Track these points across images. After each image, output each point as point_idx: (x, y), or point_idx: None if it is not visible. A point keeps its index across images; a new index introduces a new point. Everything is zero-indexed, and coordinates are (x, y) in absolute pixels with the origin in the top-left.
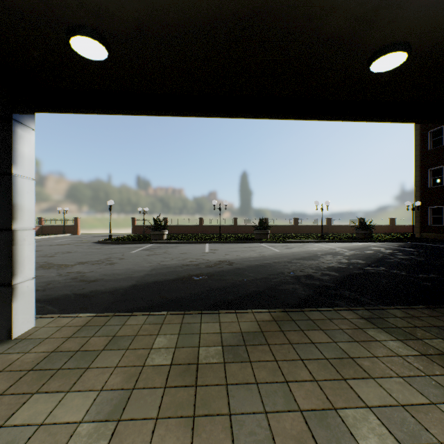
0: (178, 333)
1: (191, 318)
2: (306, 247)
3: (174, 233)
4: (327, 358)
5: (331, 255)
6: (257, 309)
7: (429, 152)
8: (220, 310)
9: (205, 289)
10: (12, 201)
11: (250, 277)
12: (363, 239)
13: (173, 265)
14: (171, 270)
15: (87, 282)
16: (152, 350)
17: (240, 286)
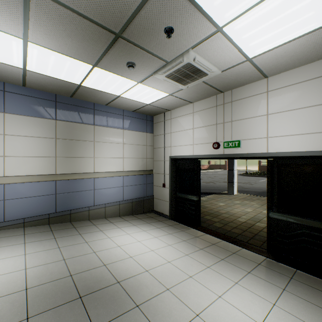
0: None
1: None
2: None
3: None
4: None
5: None
6: None
7: None
8: None
9: None
10: (233, 164)
11: None
12: None
13: None
14: None
15: (244, 188)
16: None
17: None
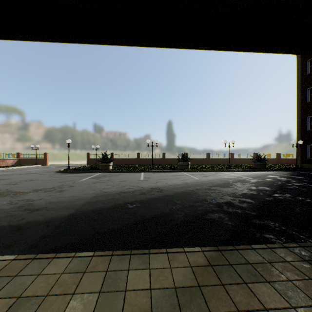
0: (99, 290)
1: (119, 261)
2: (218, 175)
3: (118, 164)
4: None
5: (241, 182)
6: (189, 246)
7: (308, 104)
8: (151, 249)
9: (137, 219)
10: None
11: (178, 204)
12: (260, 169)
13: (113, 192)
14: (109, 197)
15: (30, 210)
16: None
17: (170, 216)
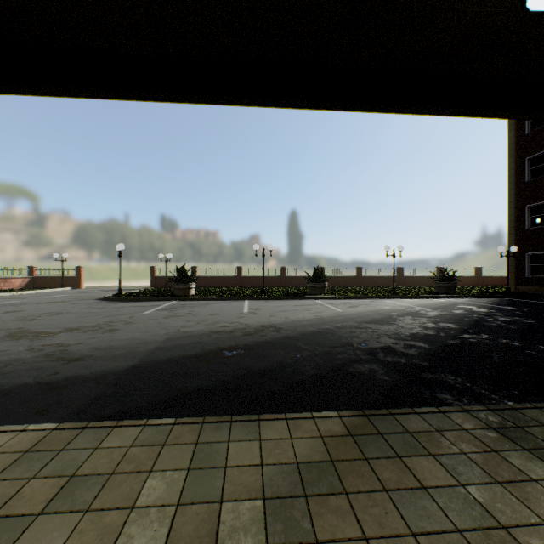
0: (188, 467)
1: (214, 431)
2: (375, 305)
3: (205, 286)
4: (460, 529)
5: (411, 317)
6: (320, 410)
7: (527, 184)
8: (262, 414)
9: (239, 373)
10: None
11: (306, 351)
12: (445, 294)
13: (198, 332)
14: (193, 340)
15: (67, 361)
16: (132, 513)
17: (291, 368)
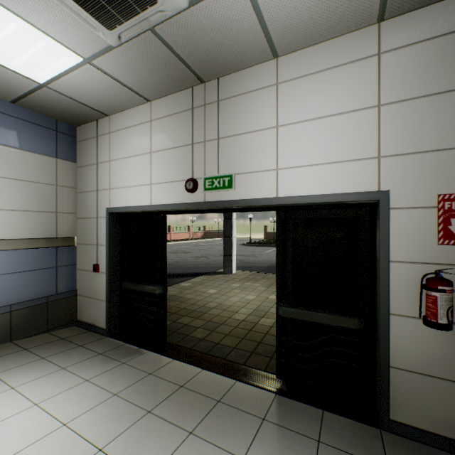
0: None
1: None
2: None
3: None
4: None
5: None
6: None
7: None
8: None
9: None
10: (232, 227)
11: None
12: None
13: None
14: None
15: (247, 263)
16: None
17: None
